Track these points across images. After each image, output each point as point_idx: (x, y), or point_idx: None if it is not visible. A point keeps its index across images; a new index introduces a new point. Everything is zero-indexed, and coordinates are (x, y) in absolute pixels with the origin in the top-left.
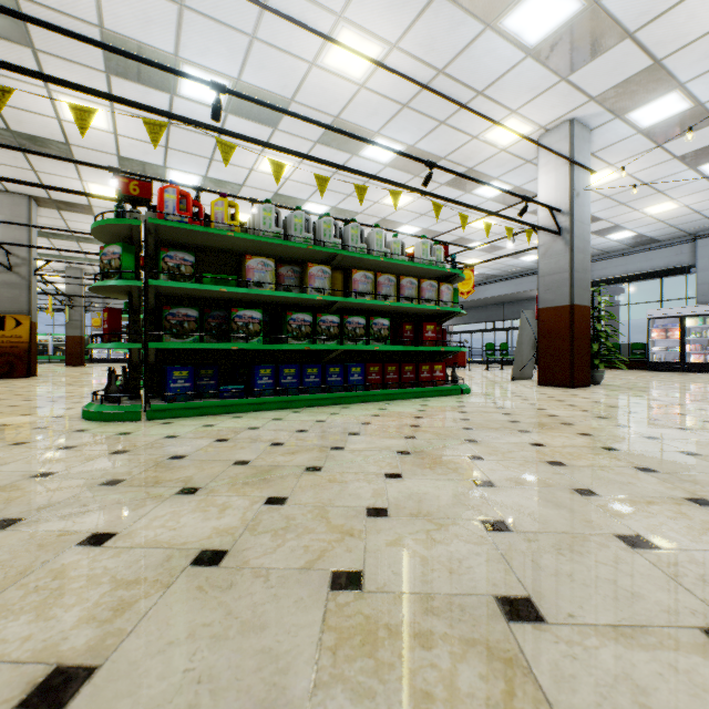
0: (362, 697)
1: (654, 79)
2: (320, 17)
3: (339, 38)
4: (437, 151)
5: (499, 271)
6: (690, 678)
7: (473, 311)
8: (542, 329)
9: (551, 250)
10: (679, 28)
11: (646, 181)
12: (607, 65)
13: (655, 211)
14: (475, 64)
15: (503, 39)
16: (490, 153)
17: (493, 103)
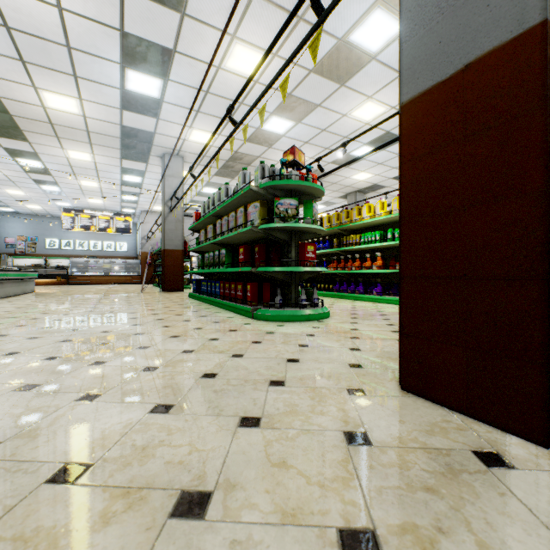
0: (27, 305)
1: None
2: (221, 76)
3: (233, 68)
4: None
5: None
6: None
7: None
8: None
9: None
10: None
11: None
12: None
13: None
14: None
15: None
16: None
17: None
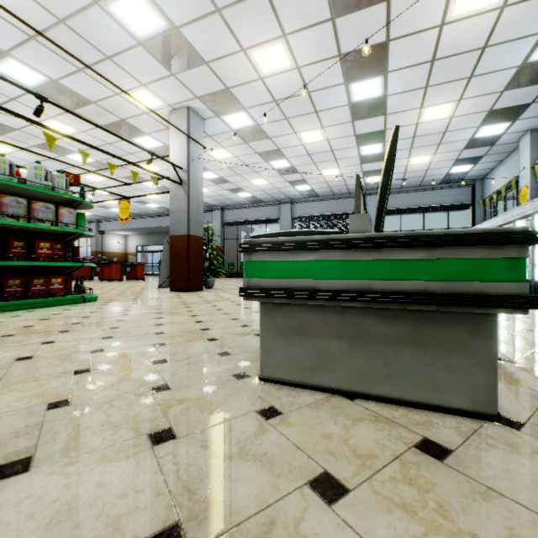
0: None
1: (230, 99)
2: None
3: None
4: (85, 94)
5: None
6: None
7: (162, 236)
8: (172, 251)
9: (177, 195)
10: (233, 72)
11: (247, 163)
12: (199, 78)
13: (257, 183)
14: (96, 31)
15: (114, 20)
16: (136, 112)
17: (124, 71)
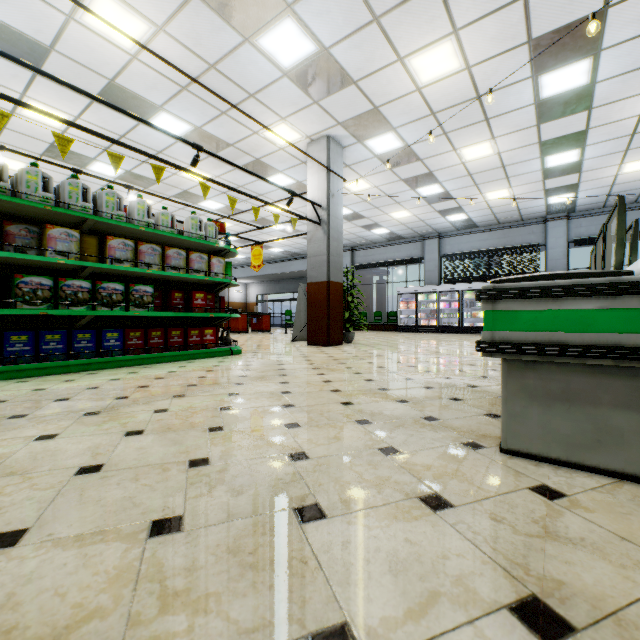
0: None
1: (377, 120)
2: None
3: (97, 0)
4: (224, 137)
5: (300, 250)
6: (88, 560)
7: (284, 283)
8: (309, 300)
9: (315, 237)
10: (384, 87)
11: (388, 193)
12: (344, 101)
13: (398, 216)
14: (243, 69)
15: (262, 55)
16: (271, 149)
17: (265, 107)
